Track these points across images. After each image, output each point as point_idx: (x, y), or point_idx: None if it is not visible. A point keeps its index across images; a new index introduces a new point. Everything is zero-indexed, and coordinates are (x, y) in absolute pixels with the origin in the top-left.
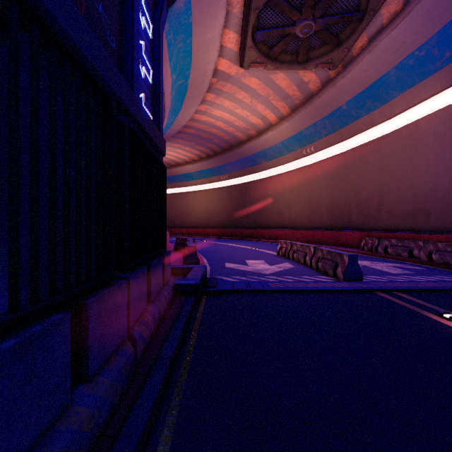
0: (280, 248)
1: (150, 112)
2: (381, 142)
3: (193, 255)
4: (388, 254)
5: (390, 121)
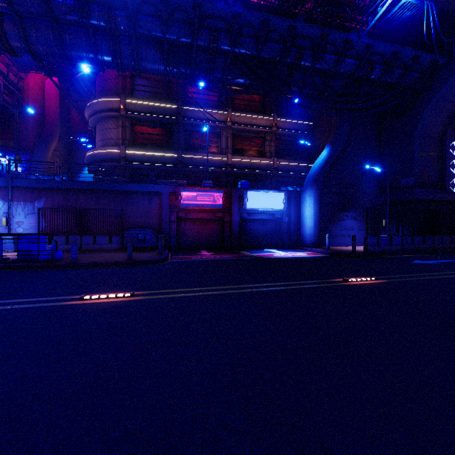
0: None
1: None
2: None
3: None
4: None
5: None
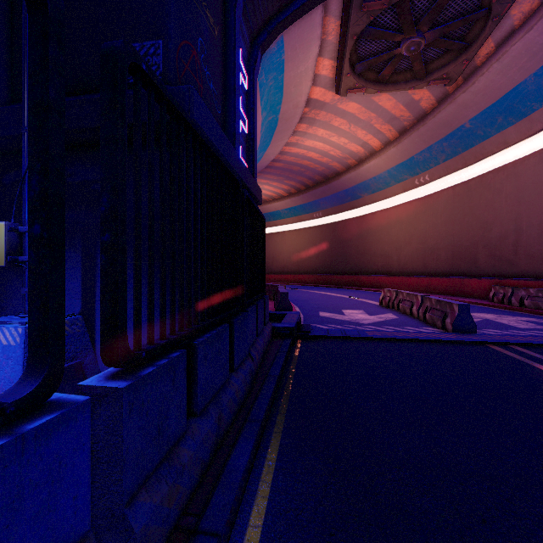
0: (383, 297)
1: (246, 161)
2: (517, 166)
3: (286, 302)
4: (525, 307)
5: (531, 139)
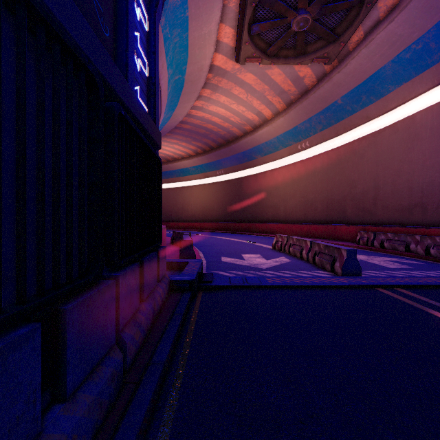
0: (275, 242)
1: (146, 105)
2: (376, 136)
3: (190, 249)
4: (384, 248)
5: (386, 115)
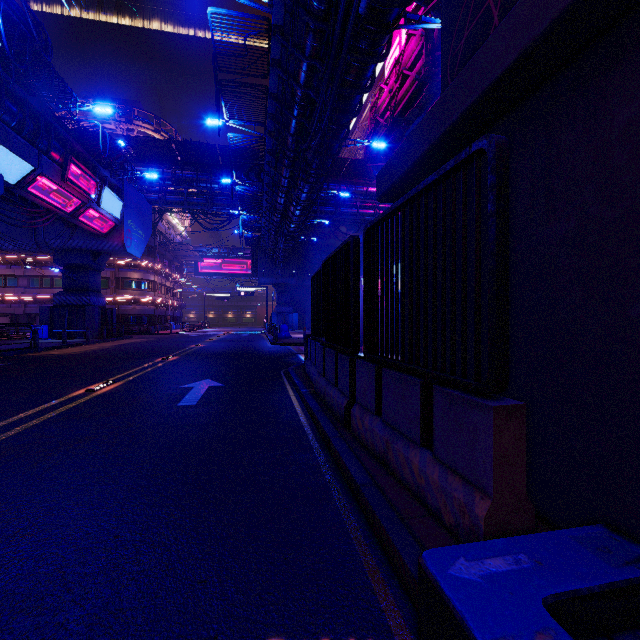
0: None
1: None
2: None
3: None
4: None
5: None
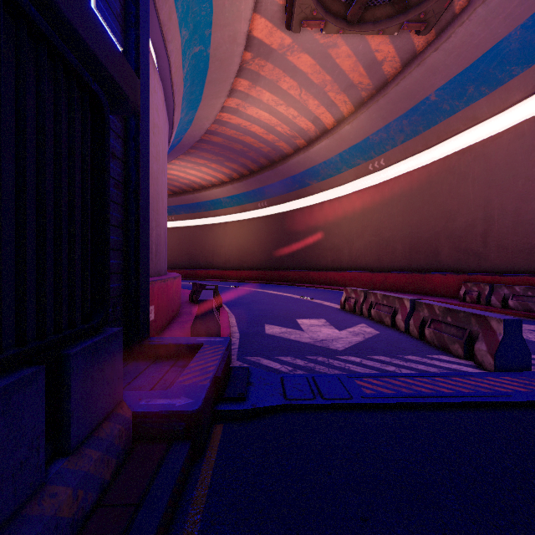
0: (345, 298)
1: (118, 39)
2: (487, 145)
3: (209, 316)
4: (510, 308)
5: (503, 114)
